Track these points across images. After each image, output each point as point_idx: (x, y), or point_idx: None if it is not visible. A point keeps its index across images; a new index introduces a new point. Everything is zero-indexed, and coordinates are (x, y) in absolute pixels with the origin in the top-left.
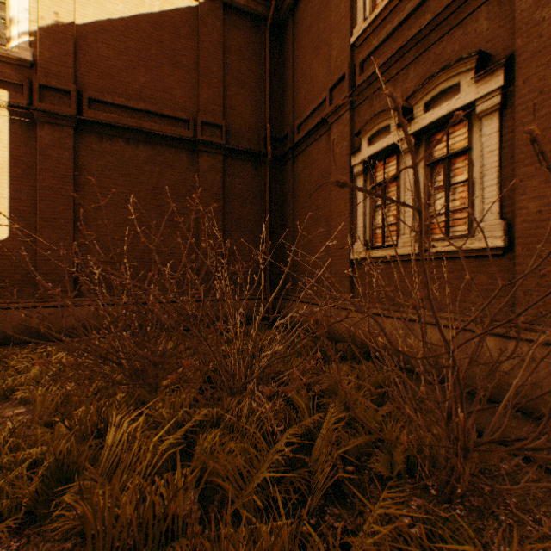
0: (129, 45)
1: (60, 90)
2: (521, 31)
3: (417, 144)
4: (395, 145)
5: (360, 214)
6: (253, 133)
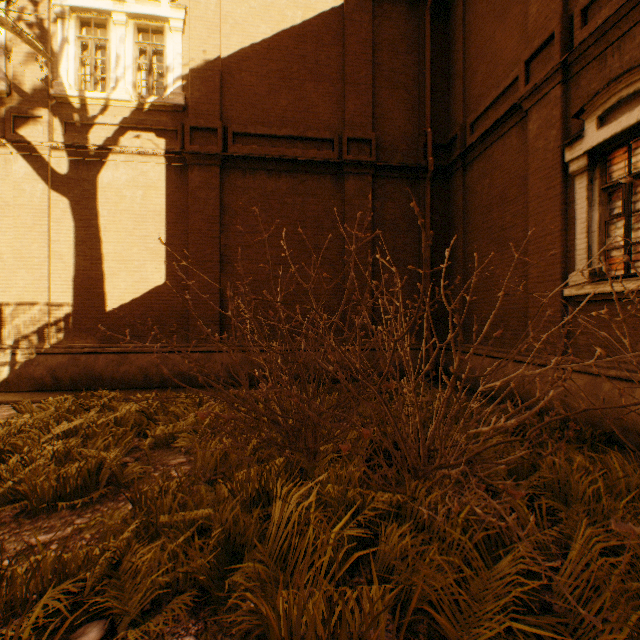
0: (271, 67)
1: (208, 130)
2: None
3: None
4: None
5: (580, 231)
6: (409, 144)
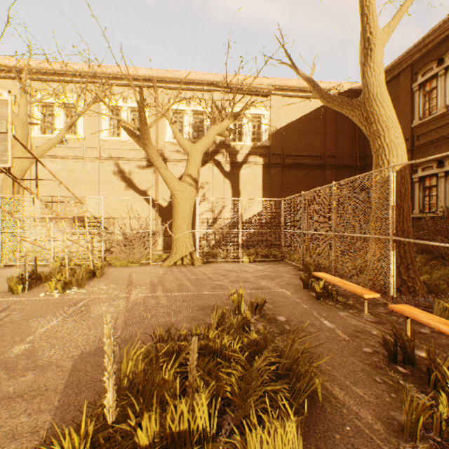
0: (298, 129)
1: (277, 154)
2: None
3: (445, 175)
4: (435, 173)
5: (416, 198)
6: (348, 156)
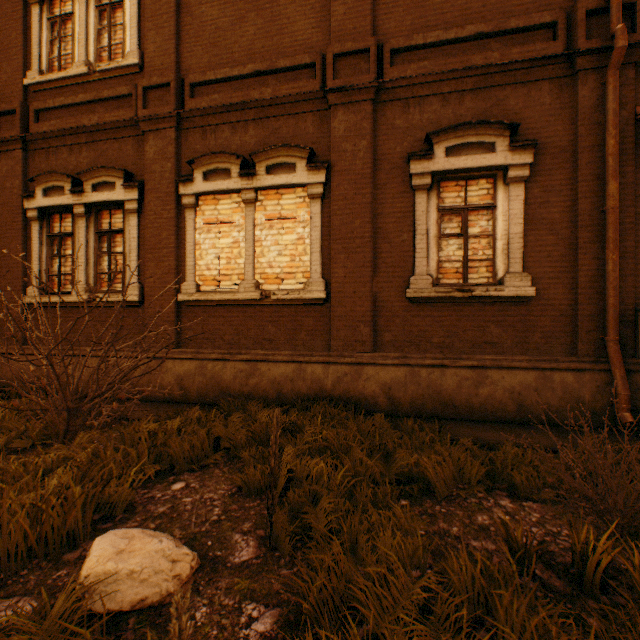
0: None
1: None
2: (148, 171)
3: (89, 213)
4: (71, 206)
5: (36, 259)
6: None
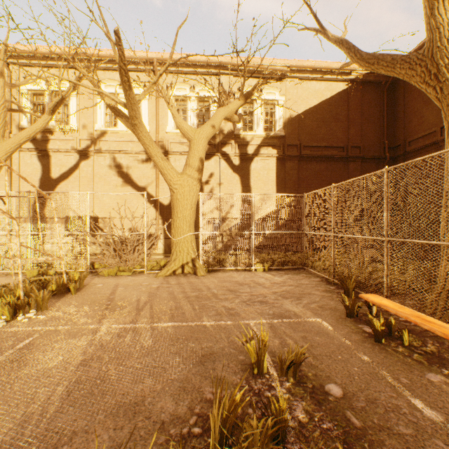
0: (317, 117)
1: (293, 145)
2: None
3: None
4: None
5: None
6: (375, 147)
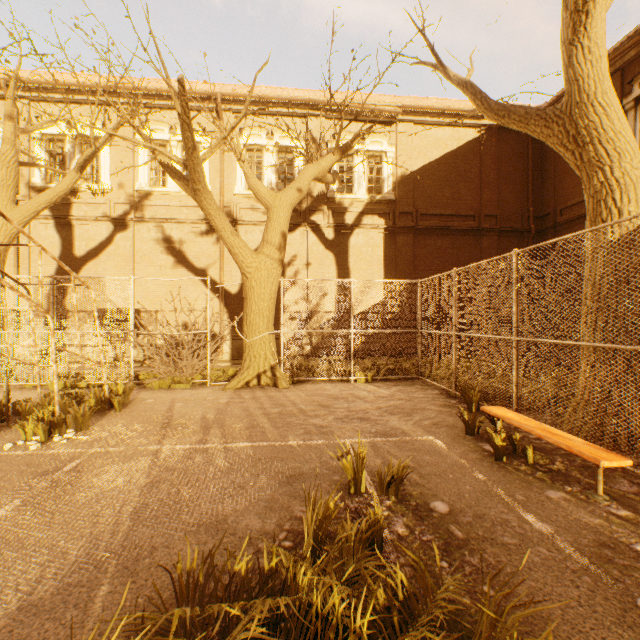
0: (439, 175)
1: (406, 213)
2: None
3: None
4: None
5: None
6: (517, 216)
